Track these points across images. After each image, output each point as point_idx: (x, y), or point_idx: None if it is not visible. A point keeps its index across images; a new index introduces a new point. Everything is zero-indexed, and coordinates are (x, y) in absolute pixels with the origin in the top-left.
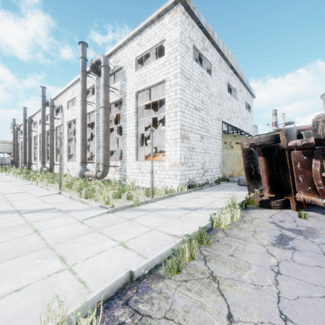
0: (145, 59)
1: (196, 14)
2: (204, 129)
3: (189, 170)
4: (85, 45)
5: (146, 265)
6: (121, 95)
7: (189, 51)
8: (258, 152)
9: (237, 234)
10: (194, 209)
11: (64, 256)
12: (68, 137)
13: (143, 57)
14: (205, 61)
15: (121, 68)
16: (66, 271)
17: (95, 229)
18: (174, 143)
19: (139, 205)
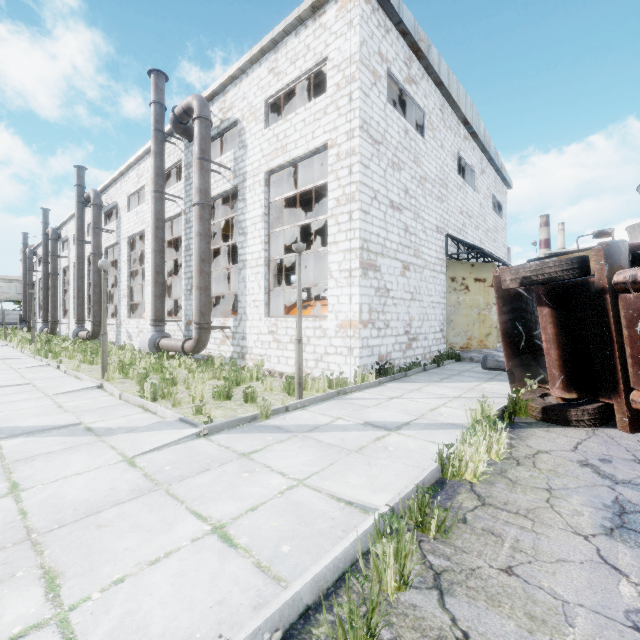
0: (287, 104)
1: (394, 4)
2: (410, 249)
3: (379, 338)
4: (162, 77)
5: (276, 616)
6: (235, 180)
7: (379, 83)
8: (537, 296)
9: (509, 498)
10: (395, 427)
11: (60, 571)
12: (130, 269)
13: (282, 101)
14: (412, 107)
15: (236, 124)
16: (48, 632)
17: (158, 482)
18: (348, 280)
19: (269, 416)
